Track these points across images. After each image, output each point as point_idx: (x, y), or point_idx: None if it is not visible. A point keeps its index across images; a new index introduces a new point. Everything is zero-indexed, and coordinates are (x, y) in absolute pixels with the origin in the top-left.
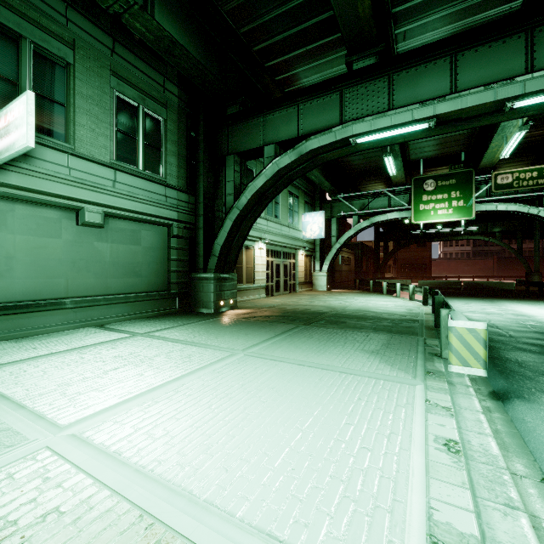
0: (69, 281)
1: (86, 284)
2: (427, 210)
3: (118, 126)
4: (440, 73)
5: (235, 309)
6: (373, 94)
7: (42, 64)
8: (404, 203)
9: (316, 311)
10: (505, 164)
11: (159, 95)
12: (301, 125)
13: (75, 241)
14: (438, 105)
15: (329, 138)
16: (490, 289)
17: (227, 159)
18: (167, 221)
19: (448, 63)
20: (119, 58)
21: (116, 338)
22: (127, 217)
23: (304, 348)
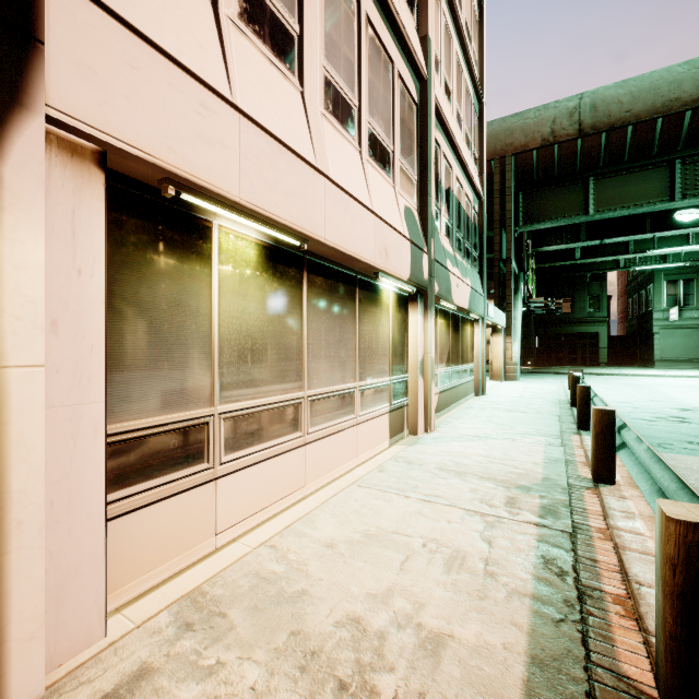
0: (695, 353)
1: None
2: None
3: None
4: None
5: None
6: None
7: (685, 284)
8: None
9: None
10: None
11: None
12: None
13: (698, 339)
14: None
15: None
16: None
17: None
18: None
19: None
20: None
21: None
22: None
23: None
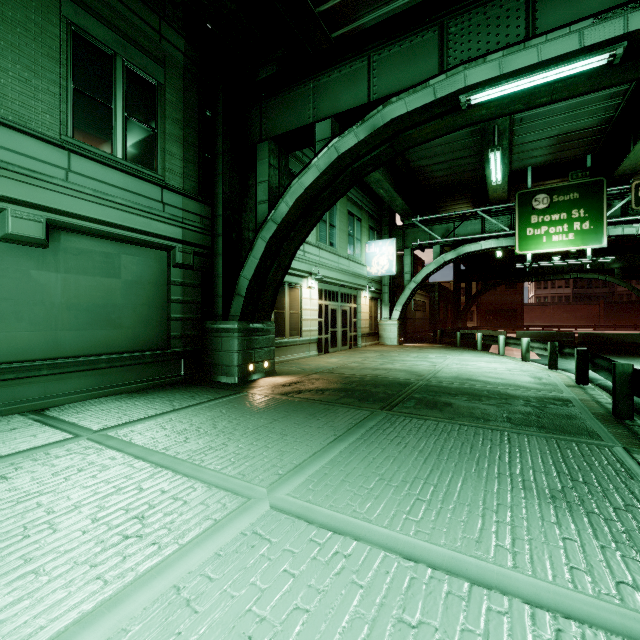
0: None
1: (14, 340)
2: (538, 235)
3: (76, 81)
4: None
5: (271, 376)
6: (498, 22)
7: None
8: (504, 227)
9: (395, 380)
10: (638, 175)
11: (151, 45)
12: (373, 87)
13: None
14: (632, 16)
15: (423, 97)
16: (617, 343)
17: (258, 148)
18: (166, 241)
19: None
20: None
21: (37, 445)
22: (94, 231)
23: (400, 483)
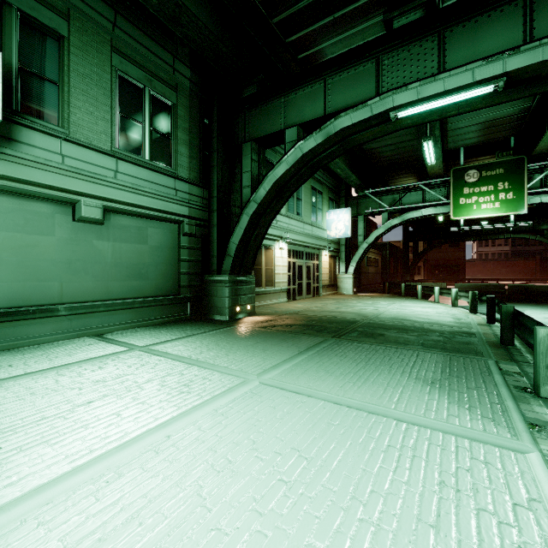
0: (63, 285)
1: (83, 288)
2: (469, 204)
3: (121, 109)
4: (509, 22)
5: (252, 316)
6: (418, 58)
7: (31, 35)
8: (441, 197)
9: (345, 319)
10: None
11: (168, 77)
12: (328, 102)
13: (70, 239)
14: (509, 60)
15: (363, 113)
16: (541, 293)
17: (243, 147)
18: (177, 217)
19: (520, 7)
20: (122, 33)
21: (110, 353)
22: (131, 212)
23: (338, 374)
